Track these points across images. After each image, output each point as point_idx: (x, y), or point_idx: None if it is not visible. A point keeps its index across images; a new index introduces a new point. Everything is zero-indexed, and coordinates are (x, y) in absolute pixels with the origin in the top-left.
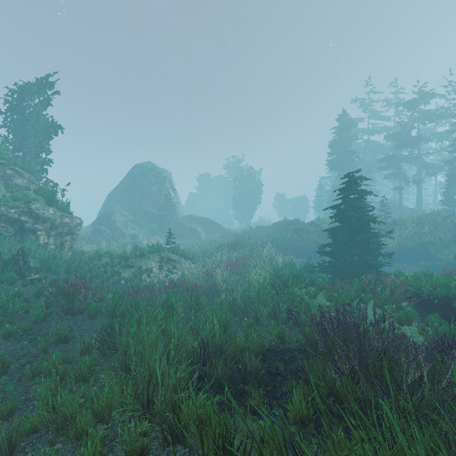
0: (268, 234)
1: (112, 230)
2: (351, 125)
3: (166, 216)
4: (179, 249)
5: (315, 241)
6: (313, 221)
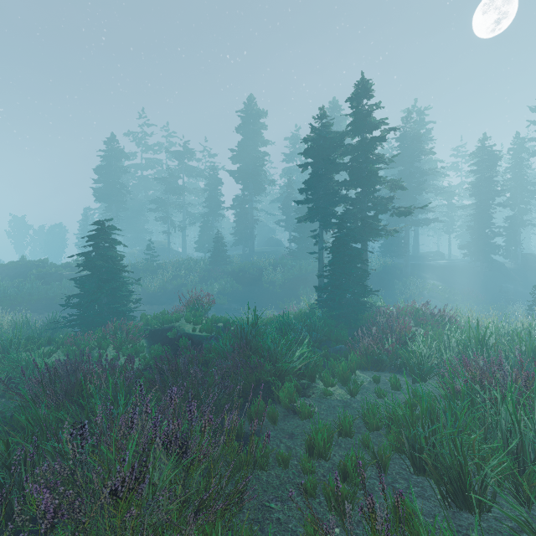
0: None
1: None
2: (122, 154)
3: None
4: None
5: (70, 289)
6: (69, 263)
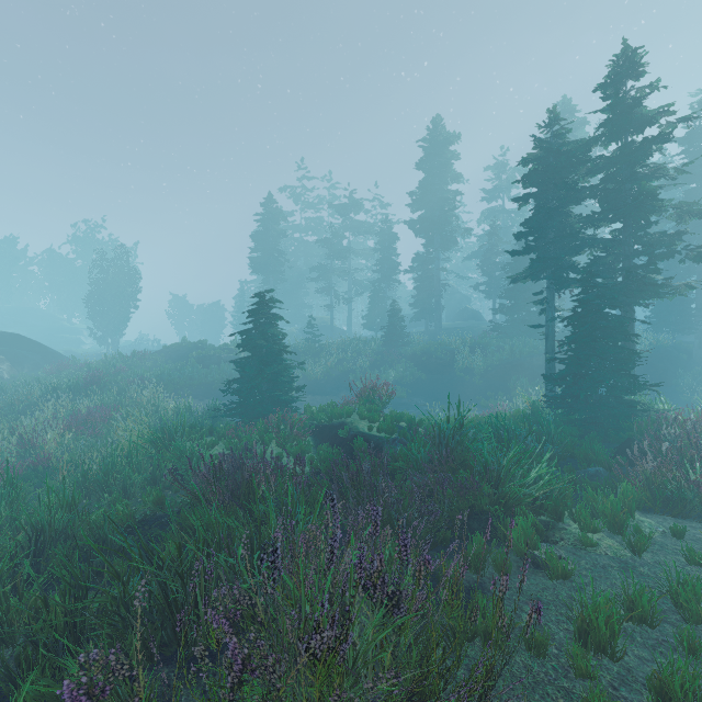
0: (154, 364)
1: None
2: (280, 216)
3: None
4: None
5: (228, 374)
6: (227, 345)
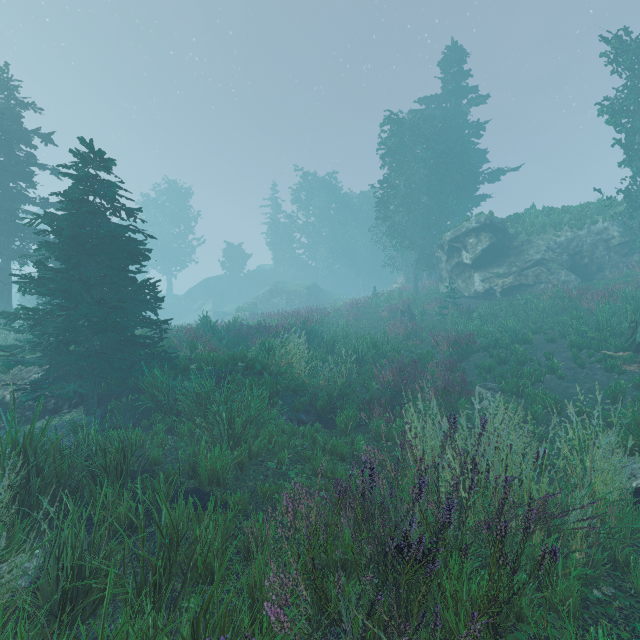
0: None
1: None
2: None
3: None
4: None
5: None
6: None
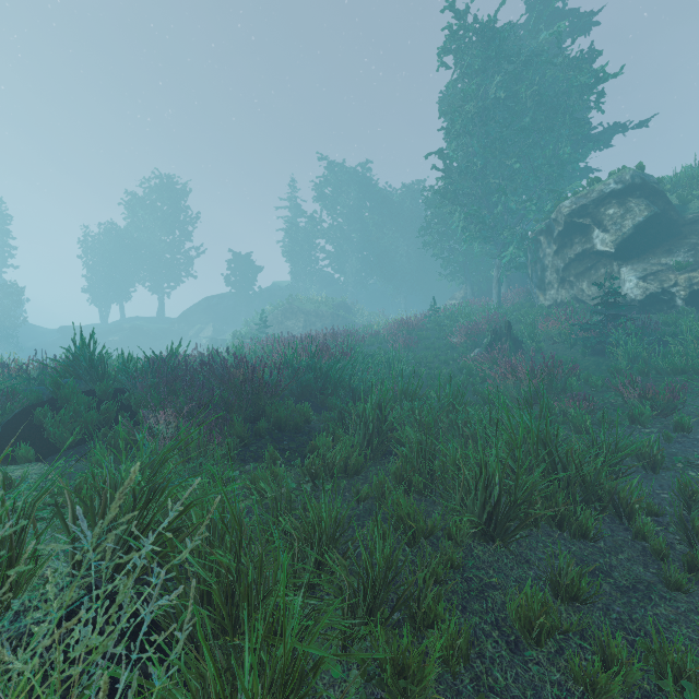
0: None
1: None
2: None
3: None
4: None
5: None
6: None
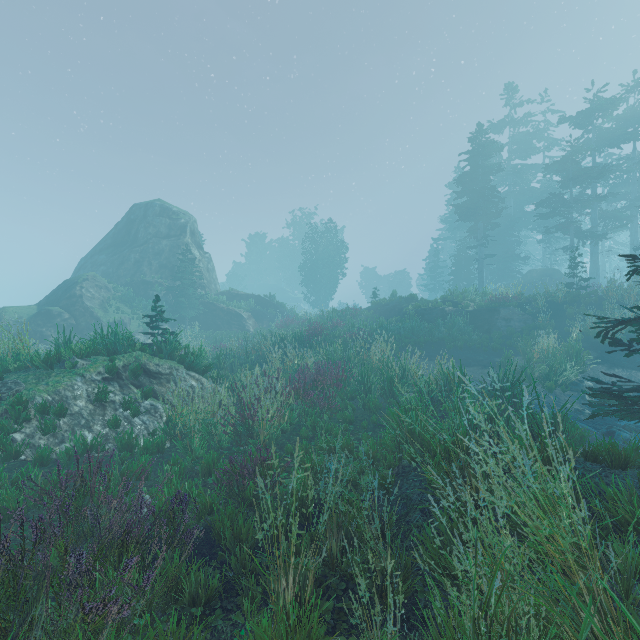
0: (365, 320)
1: (75, 313)
2: (492, 147)
3: (183, 289)
4: (177, 345)
5: (459, 331)
6: (444, 298)
